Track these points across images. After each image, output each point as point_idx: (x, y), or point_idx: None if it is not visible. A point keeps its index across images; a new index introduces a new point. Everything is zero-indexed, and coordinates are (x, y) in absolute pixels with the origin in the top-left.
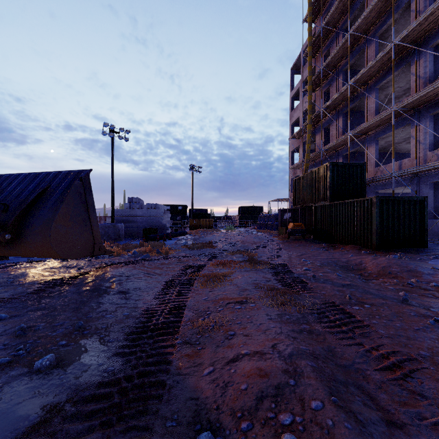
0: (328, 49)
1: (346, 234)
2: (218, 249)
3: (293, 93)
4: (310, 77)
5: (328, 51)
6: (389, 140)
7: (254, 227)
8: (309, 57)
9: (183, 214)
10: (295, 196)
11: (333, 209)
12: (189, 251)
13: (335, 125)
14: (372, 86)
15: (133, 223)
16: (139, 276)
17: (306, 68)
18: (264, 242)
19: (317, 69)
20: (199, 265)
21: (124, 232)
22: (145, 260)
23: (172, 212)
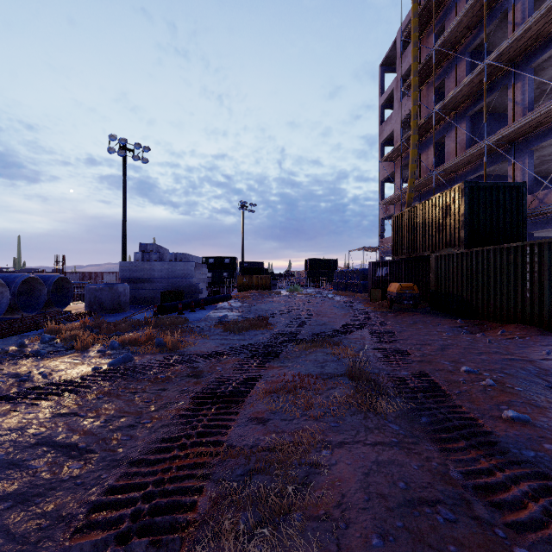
0: (442, 24)
1: (505, 304)
2: (278, 332)
3: (384, 98)
4: (415, 65)
5: (443, 25)
6: (545, 153)
7: (328, 287)
8: (414, 34)
9: (231, 269)
10: (396, 241)
11: (473, 260)
12: (225, 337)
13: (454, 135)
14: (522, 66)
15: (147, 284)
16: (14, 476)
17: (404, 58)
18: (354, 315)
19: (424, 57)
20: (234, 391)
21: (134, 296)
22: (103, 379)
23: (216, 266)
